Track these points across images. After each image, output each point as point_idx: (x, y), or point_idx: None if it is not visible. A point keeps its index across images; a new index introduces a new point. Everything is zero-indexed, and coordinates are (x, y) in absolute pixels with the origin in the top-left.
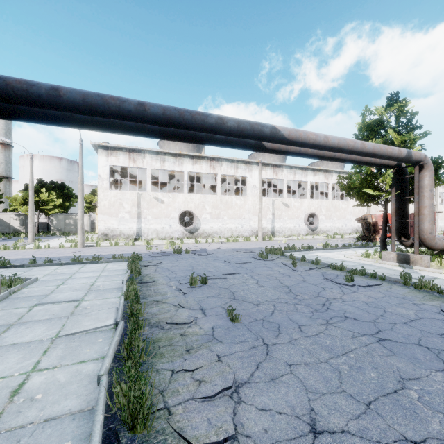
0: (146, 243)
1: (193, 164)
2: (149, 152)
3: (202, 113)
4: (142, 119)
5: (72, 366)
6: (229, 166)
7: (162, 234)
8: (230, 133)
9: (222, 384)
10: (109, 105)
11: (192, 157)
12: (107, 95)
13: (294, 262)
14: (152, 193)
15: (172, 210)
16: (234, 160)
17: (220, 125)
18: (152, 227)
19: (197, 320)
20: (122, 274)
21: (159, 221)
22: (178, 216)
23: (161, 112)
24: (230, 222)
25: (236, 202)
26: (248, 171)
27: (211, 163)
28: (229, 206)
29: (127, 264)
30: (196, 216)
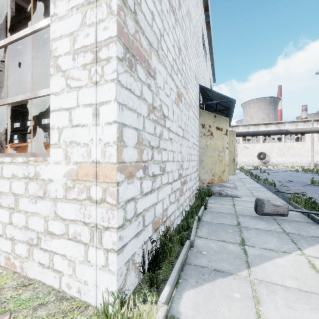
0: (240, 166)
1: (265, 127)
2: (241, 125)
3: (263, 131)
4: (247, 135)
5: (241, 174)
6: (290, 125)
7: (248, 163)
8: (271, 134)
9: (262, 175)
10: (241, 134)
11: (265, 124)
12: (240, 132)
13: (306, 171)
14: (242, 144)
15: (253, 152)
16: (295, 121)
17: (268, 133)
18: (242, 160)
19: (260, 174)
20: (239, 171)
21: (246, 157)
22: (256, 155)
23: (252, 133)
24: (291, 158)
25: (296, 146)
26: (306, 126)
27: (277, 125)
28: (291, 148)
29: (239, 169)
30: (267, 154)
